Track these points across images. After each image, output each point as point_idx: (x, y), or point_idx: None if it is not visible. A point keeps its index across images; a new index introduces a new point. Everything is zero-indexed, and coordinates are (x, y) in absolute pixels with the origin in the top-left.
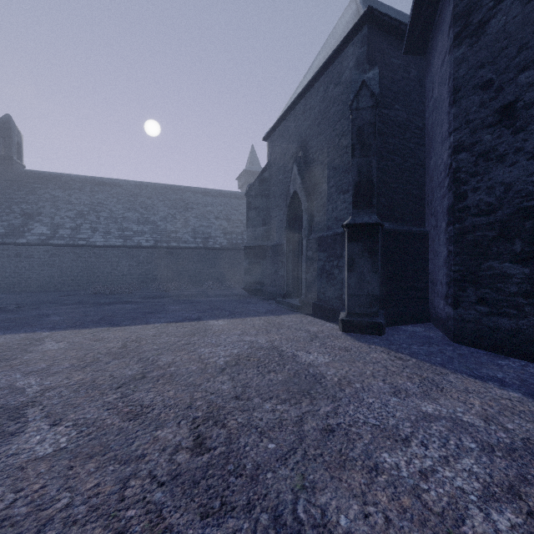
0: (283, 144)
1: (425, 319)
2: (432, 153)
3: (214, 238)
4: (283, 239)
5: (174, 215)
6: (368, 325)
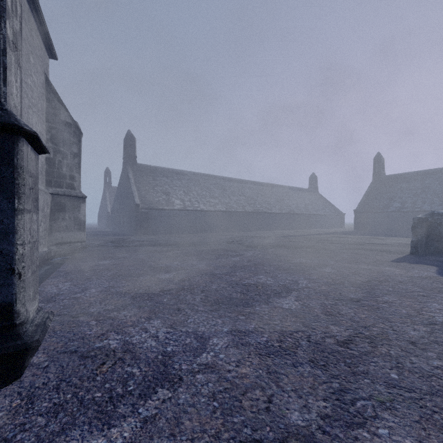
0: None
1: None
2: None
3: None
4: None
5: None
6: None
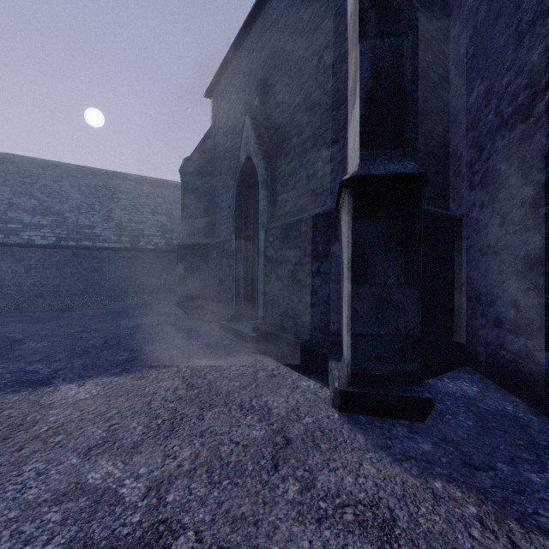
0: (231, 95)
1: (461, 360)
2: (476, 79)
3: (148, 236)
4: (231, 233)
5: (92, 205)
6: (400, 405)
